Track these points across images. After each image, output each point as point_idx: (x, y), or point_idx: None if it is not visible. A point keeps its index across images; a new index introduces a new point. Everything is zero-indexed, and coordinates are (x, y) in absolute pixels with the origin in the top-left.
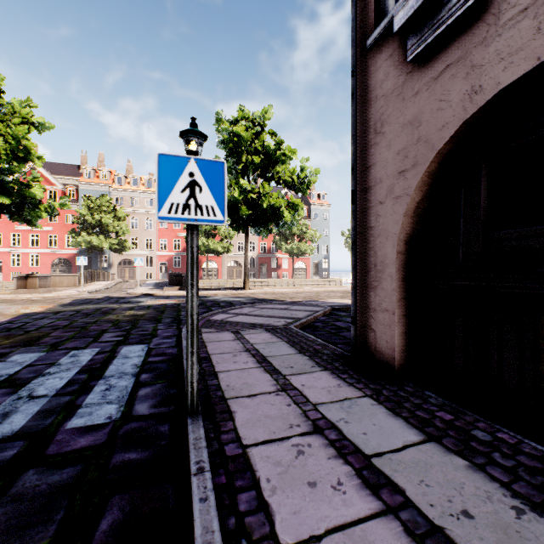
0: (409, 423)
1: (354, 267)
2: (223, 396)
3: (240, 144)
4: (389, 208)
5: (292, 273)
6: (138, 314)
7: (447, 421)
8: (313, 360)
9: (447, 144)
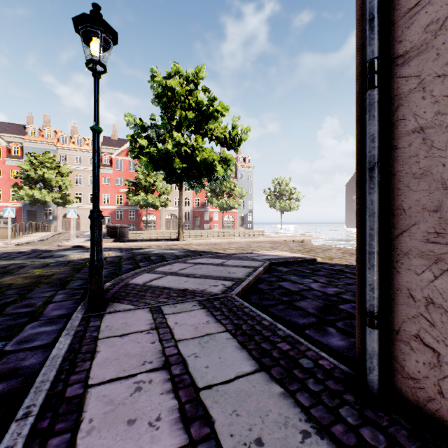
0: None
1: (377, 213)
2: None
3: (173, 98)
4: None
5: (222, 225)
6: (45, 275)
7: None
8: (294, 402)
9: None
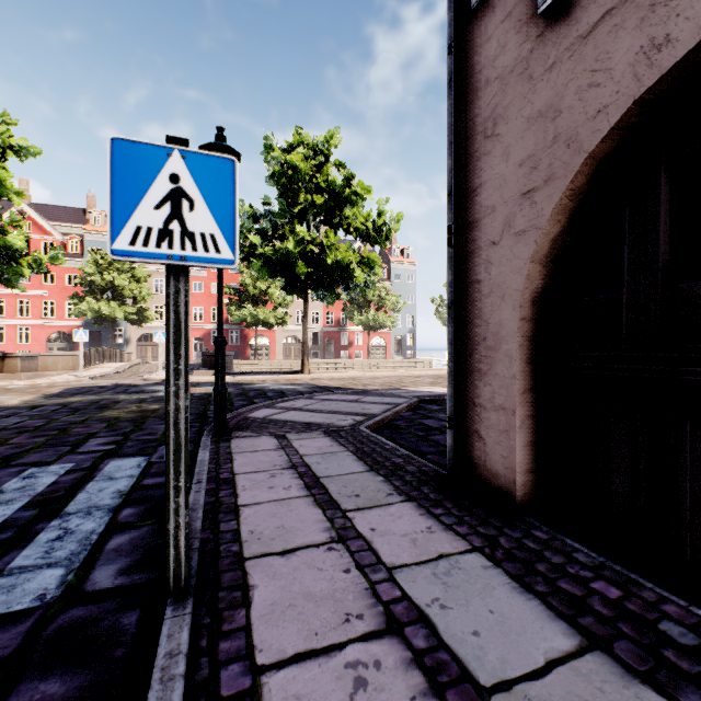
0: (550, 608)
1: (453, 342)
2: (241, 553)
3: (296, 178)
4: (507, 251)
5: (368, 352)
6: (148, 410)
7: (613, 601)
8: (390, 483)
9: (605, 142)
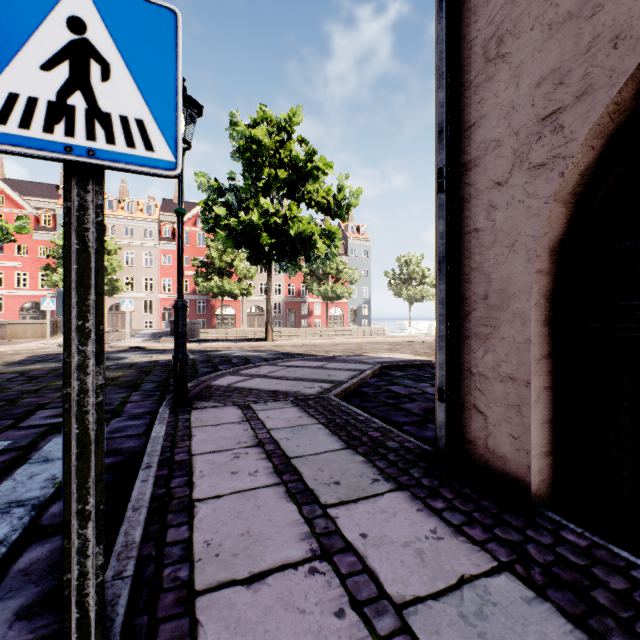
0: None
1: (445, 301)
2: (191, 583)
3: (260, 152)
4: (518, 190)
5: (326, 320)
6: (109, 377)
7: None
8: (372, 465)
9: None
